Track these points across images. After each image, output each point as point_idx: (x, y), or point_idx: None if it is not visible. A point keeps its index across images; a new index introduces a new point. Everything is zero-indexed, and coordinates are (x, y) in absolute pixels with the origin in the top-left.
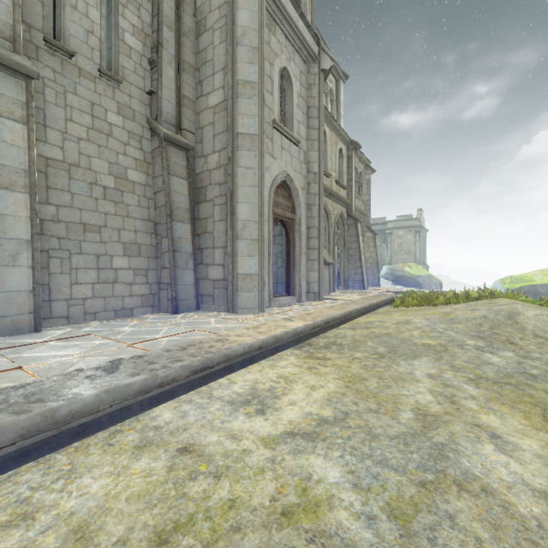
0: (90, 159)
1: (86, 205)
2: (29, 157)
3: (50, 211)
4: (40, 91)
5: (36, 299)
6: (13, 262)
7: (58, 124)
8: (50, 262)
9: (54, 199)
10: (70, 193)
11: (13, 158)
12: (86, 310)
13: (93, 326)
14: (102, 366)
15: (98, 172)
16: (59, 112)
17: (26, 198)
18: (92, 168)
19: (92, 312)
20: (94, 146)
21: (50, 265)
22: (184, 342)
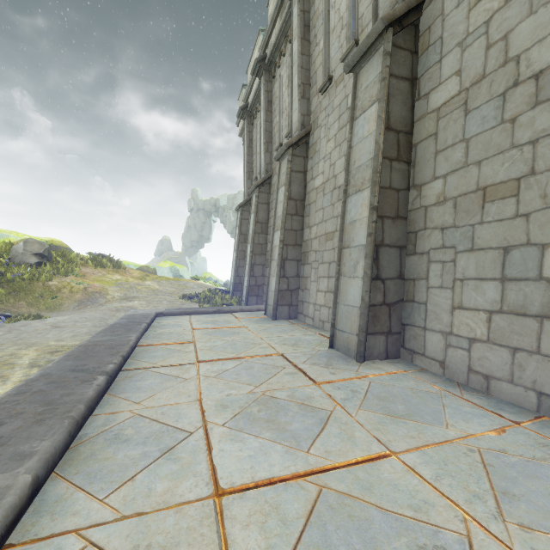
0: (508, 40)
1: (491, 146)
2: (375, 138)
3: (435, 189)
4: (439, 13)
5: (359, 318)
6: (354, 273)
7: (457, 36)
8: (429, 269)
9: (441, 168)
10: (464, 141)
11: (366, 152)
12: (472, 363)
13: (401, 388)
14: (97, 368)
15: (525, 51)
16: (461, 13)
17: (370, 192)
18: (511, 55)
19: (482, 371)
20: (519, 0)
21: (430, 273)
22: (77, 411)
